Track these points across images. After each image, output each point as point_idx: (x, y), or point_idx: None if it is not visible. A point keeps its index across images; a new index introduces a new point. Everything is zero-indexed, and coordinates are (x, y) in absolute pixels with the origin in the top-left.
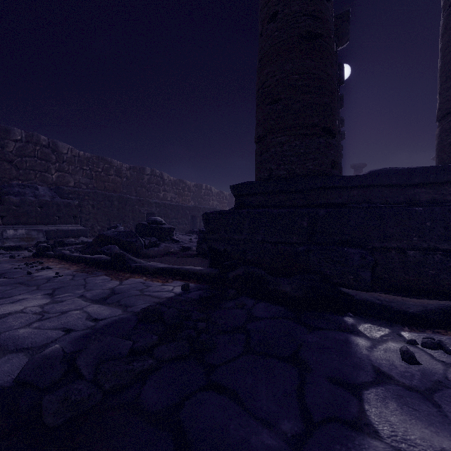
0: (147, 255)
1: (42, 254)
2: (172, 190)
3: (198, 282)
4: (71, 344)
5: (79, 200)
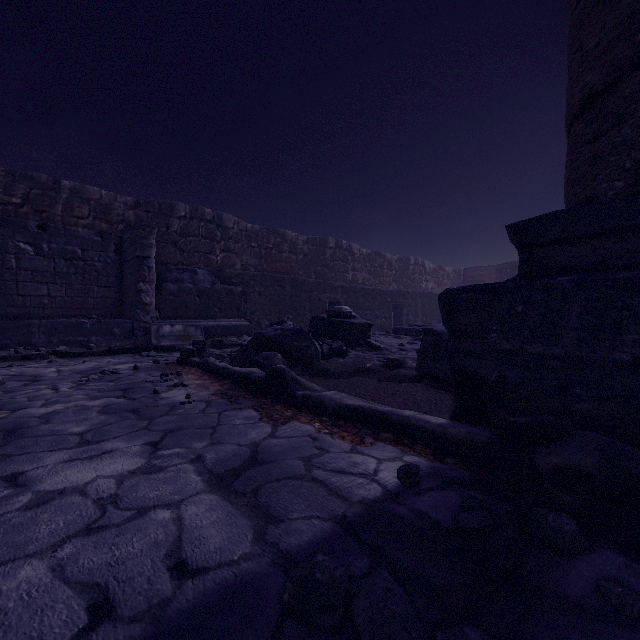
0: (325, 372)
1: (186, 361)
2: (364, 268)
3: (435, 457)
4: None
5: (244, 286)
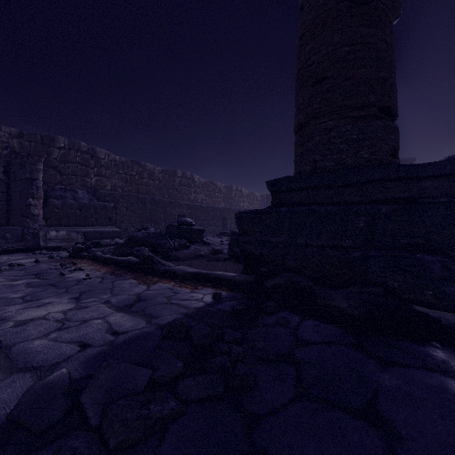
0: (177, 258)
1: (77, 255)
2: (202, 192)
3: (230, 291)
4: (83, 366)
5: (115, 202)
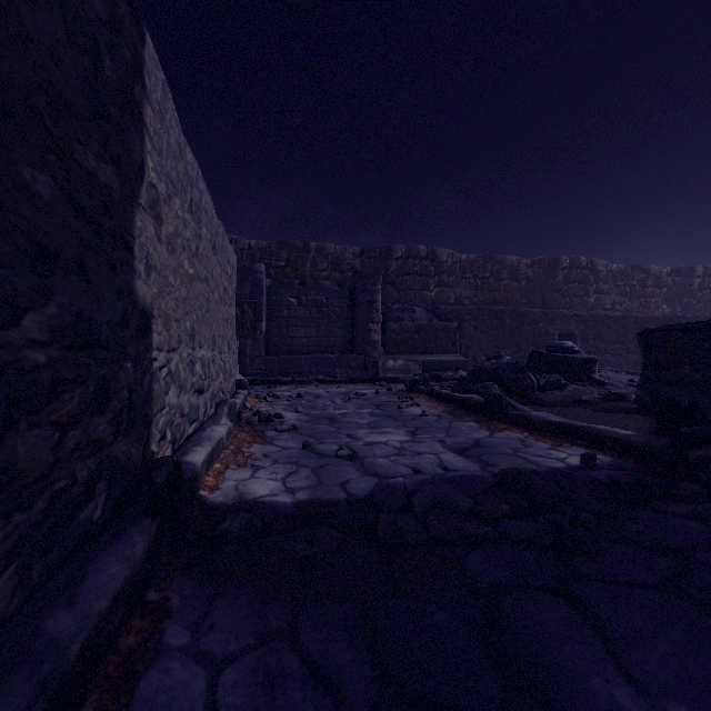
0: (540, 401)
1: (414, 389)
2: (614, 289)
3: (619, 457)
4: (415, 485)
5: (459, 321)
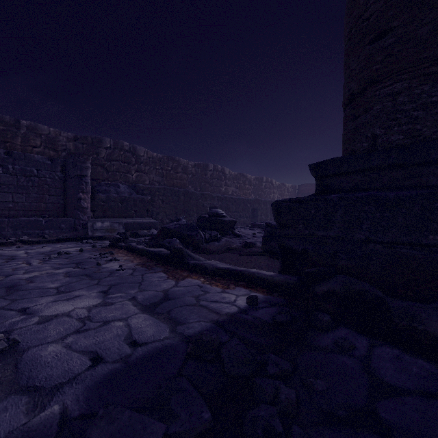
0: (207, 250)
1: (115, 245)
2: (233, 184)
3: (268, 293)
4: (87, 395)
5: (151, 196)
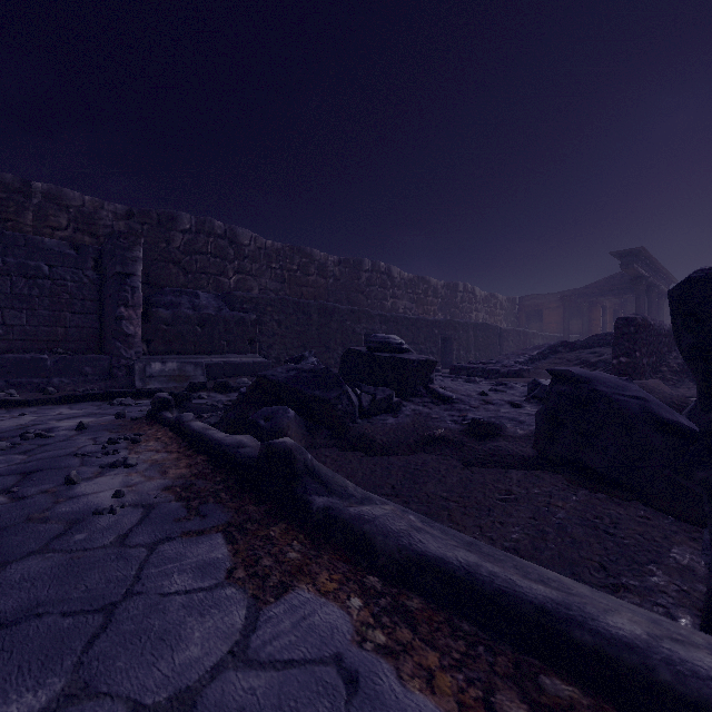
0: (367, 443)
1: (156, 416)
2: (406, 296)
3: None
4: None
5: (259, 313)
